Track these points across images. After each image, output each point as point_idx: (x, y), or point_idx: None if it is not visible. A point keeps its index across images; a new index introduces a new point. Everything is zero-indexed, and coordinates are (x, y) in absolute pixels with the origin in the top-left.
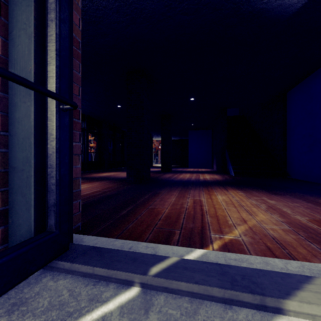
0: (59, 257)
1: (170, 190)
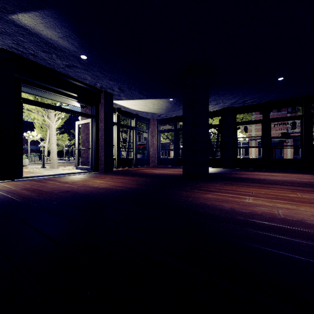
0: (90, 171)
1: (136, 178)
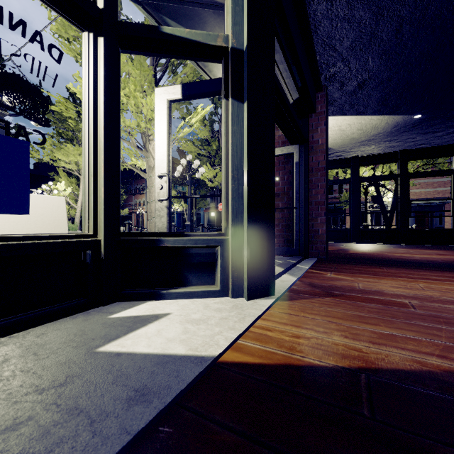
0: (295, 256)
1: None
